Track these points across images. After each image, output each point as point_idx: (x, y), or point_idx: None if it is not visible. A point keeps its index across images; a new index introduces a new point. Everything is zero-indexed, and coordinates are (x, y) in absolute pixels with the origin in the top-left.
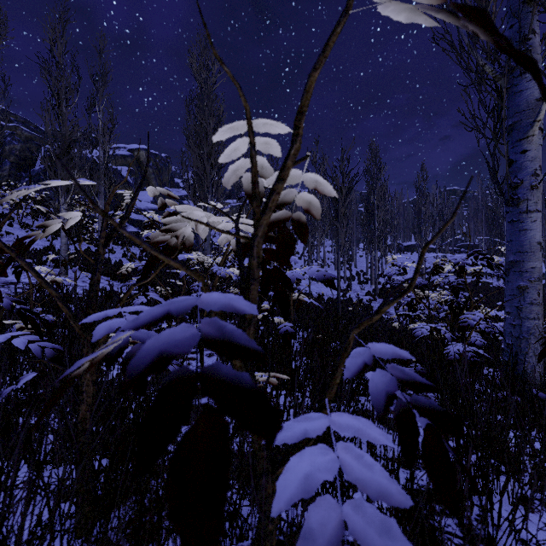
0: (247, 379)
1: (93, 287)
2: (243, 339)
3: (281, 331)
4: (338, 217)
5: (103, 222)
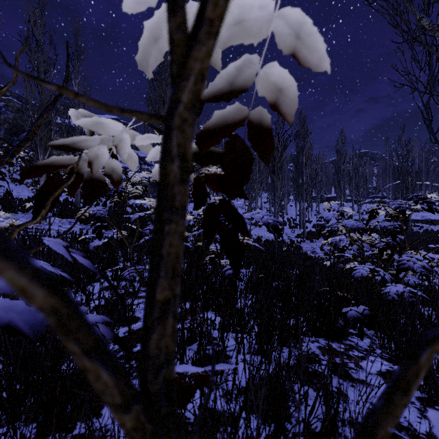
0: None
1: None
2: None
3: (227, 273)
4: (274, 172)
5: None
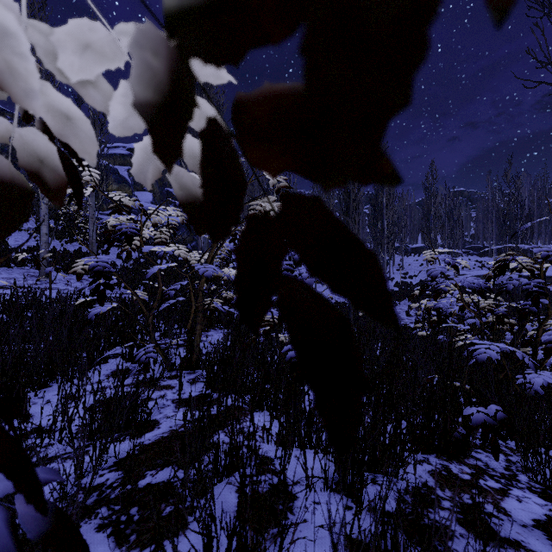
0: None
1: None
2: None
3: (288, 356)
4: (349, 213)
5: None
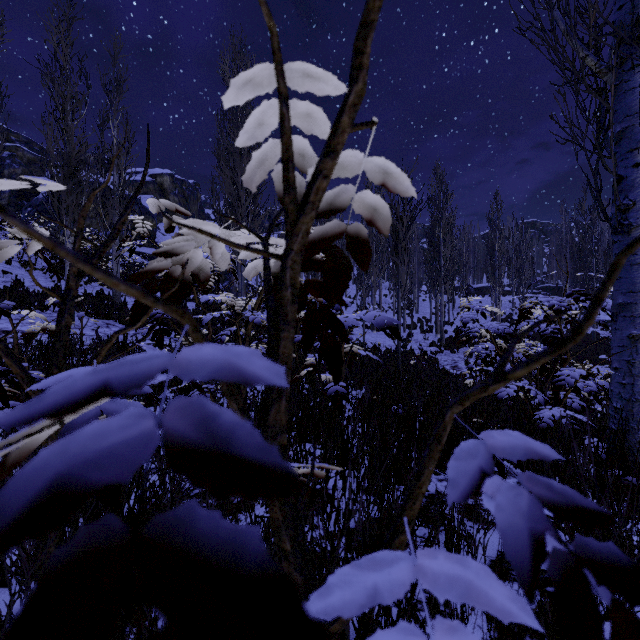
0: (253, 549)
1: (59, 335)
2: (250, 445)
3: (329, 392)
4: (398, 253)
5: (75, 242)
